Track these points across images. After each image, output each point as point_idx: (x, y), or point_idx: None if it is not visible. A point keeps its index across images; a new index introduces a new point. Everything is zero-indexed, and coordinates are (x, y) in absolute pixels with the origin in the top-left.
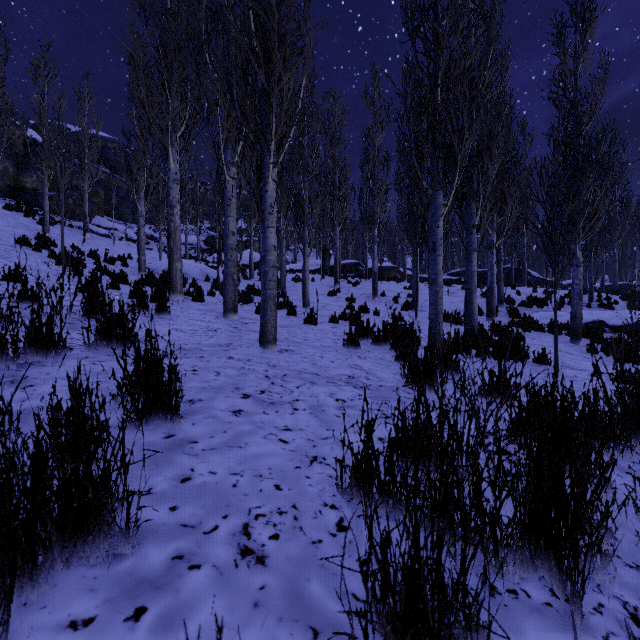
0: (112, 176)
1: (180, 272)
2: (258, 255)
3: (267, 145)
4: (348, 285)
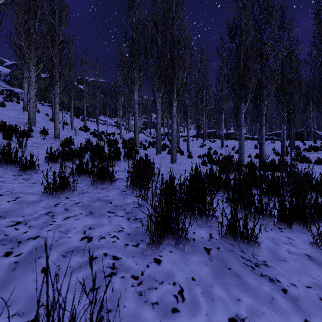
0: (104, 98)
1: (138, 138)
2: (166, 129)
3: (173, 95)
4: (209, 142)
